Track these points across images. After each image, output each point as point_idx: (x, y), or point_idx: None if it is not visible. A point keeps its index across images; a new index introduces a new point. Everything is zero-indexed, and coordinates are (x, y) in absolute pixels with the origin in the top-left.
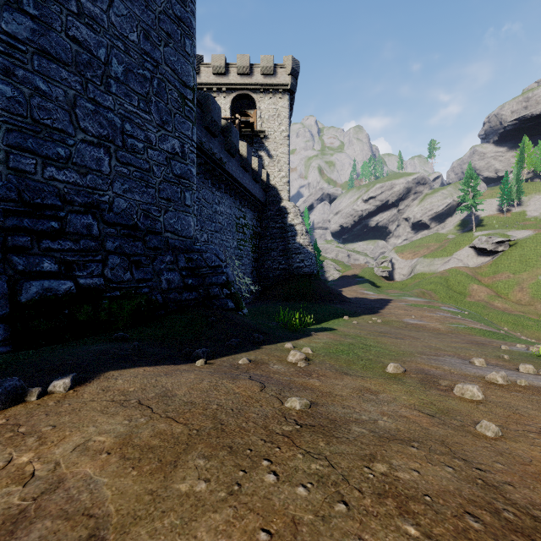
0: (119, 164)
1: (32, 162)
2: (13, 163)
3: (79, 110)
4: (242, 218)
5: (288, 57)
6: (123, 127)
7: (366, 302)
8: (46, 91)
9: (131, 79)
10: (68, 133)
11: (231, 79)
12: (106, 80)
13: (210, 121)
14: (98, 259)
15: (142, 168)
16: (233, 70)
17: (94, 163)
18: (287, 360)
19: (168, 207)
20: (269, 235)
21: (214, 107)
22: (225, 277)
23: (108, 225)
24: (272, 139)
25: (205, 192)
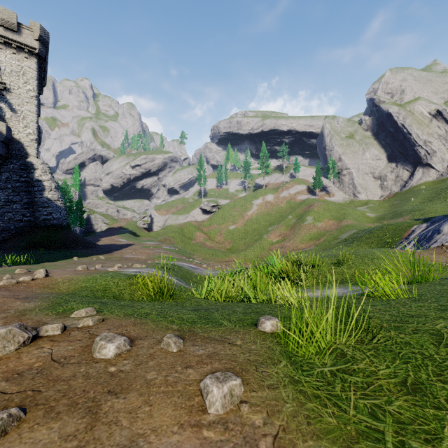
0: None
1: None
2: None
3: None
4: None
5: (36, 24)
6: None
7: (111, 247)
8: None
9: None
10: None
11: None
12: None
13: None
14: None
15: None
16: None
17: None
18: None
19: None
20: (10, 187)
21: None
22: None
23: None
24: (16, 94)
25: None
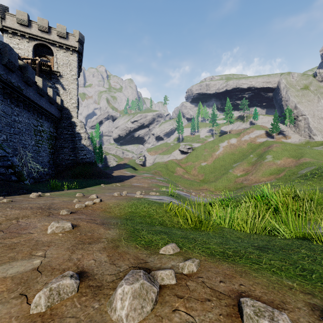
0: None
1: None
2: None
3: None
4: (39, 126)
5: (77, 31)
6: None
7: (122, 177)
8: None
9: None
10: None
11: (33, 31)
12: None
13: (7, 61)
14: None
15: None
16: (35, 26)
17: None
18: (29, 197)
19: None
20: (63, 138)
21: (11, 53)
22: (10, 162)
23: None
24: (65, 78)
25: (4, 107)
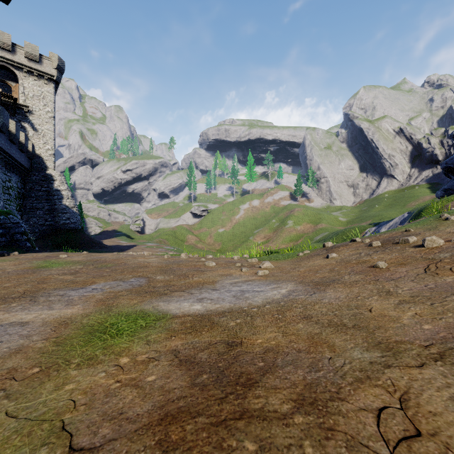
0: None
1: None
2: None
3: None
4: (8, 181)
5: (54, 55)
6: None
7: (120, 247)
8: None
9: None
10: None
11: None
12: None
13: None
14: None
15: None
16: None
17: None
18: None
19: None
20: (34, 196)
21: None
22: (24, 229)
23: None
24: (37, 116)
25: None
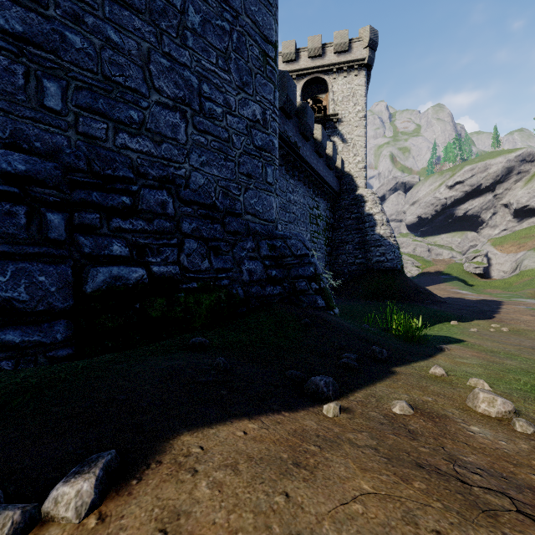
0: (196, 132)
1: (103, 127)
2: (82, 127)
3: (153, 66)
4: (315, 208)
5: (365, 28)
6: (201, 88)
7: (467, 303)
8: (118, 43)
9: (209, 32)
10: (142, 93)
11: (301, 64)
12: (182, 32)
13: (285, 100)
14: (173, 243)
15: (220, 137)
16: (304, 54)
17: (169, 130)
18: (475, 409)
19: (248, 184)
20: (343, 227)
21: (289, 85)
22: (313, 269)
23: (184, 203)
24: (346, 122)
25: (279, 179)
